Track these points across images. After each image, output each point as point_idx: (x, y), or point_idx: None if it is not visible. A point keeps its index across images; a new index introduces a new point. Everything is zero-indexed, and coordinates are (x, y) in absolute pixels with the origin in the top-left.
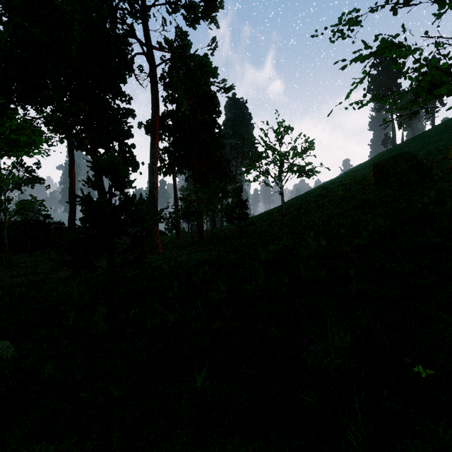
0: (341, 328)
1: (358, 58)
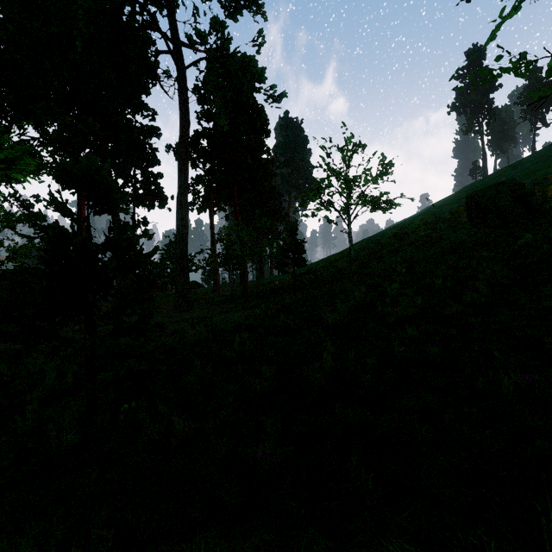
0: None
1: None
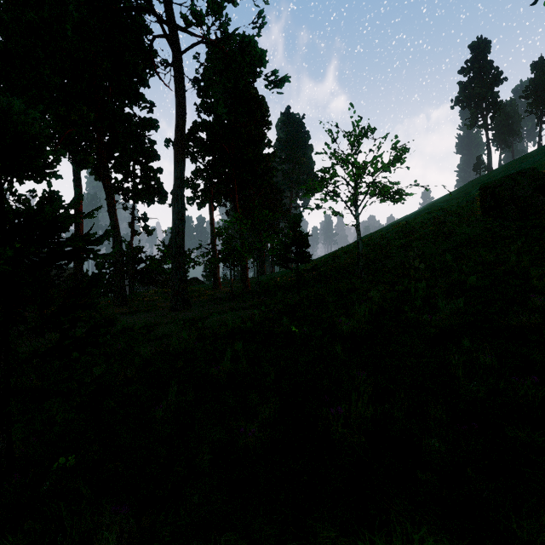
0: None
1: None
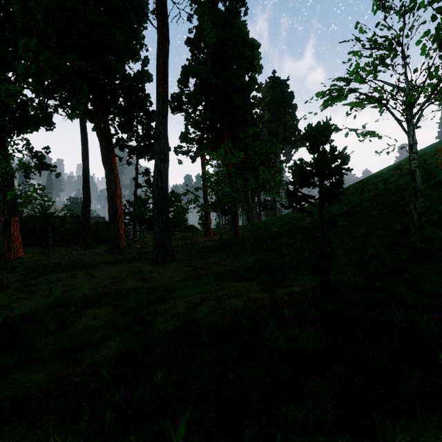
0: None
1: None
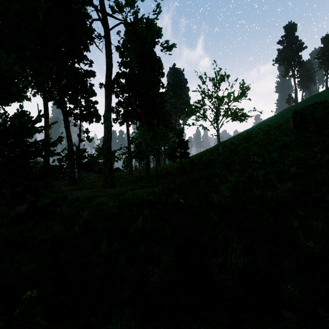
0: None
1: None
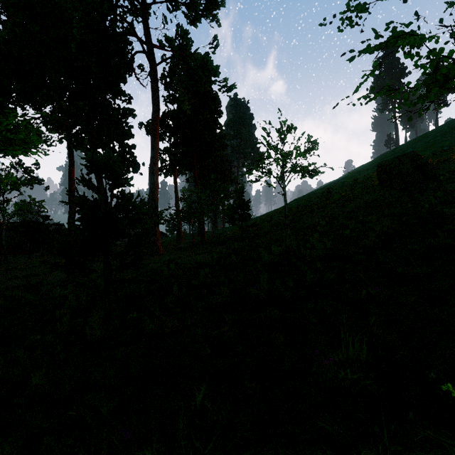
0: (356, 338)
1: (368, 48)
